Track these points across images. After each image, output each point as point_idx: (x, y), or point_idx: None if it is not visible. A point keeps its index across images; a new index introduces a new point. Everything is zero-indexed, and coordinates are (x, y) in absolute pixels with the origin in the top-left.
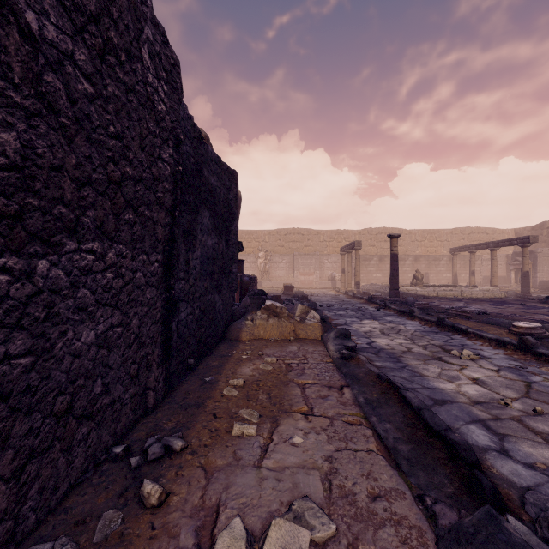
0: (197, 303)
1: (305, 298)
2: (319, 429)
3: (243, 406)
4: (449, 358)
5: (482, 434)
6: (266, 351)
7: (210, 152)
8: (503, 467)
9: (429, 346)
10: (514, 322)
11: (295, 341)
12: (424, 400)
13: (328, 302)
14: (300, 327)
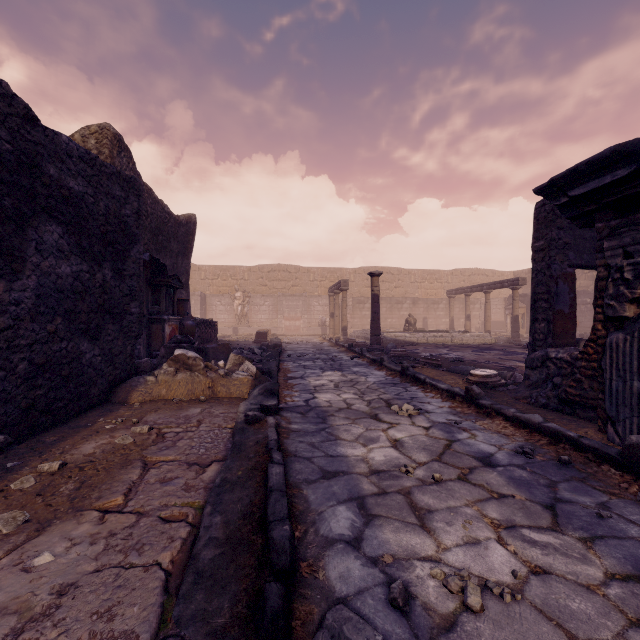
0: (24, 353)
1: (278, 346)
2: (104, 535)
3: (17, 506)
4: (384, 416)
5: (347, 518)
6: (150, 416)
7: (64, 143)
8: (336, 568)
9: (375, 400)
10: (472, 370)
11: (206, 402)
12: (311, 473)
13: (304, 351)
14: (222, 382)
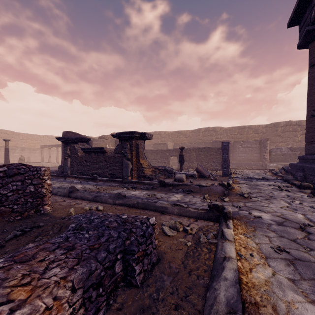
0: None
1: None
2: None
3: None
4: None
5: None
6: None
7: None
8: None
9: None
10: None
11: None
12: None
13: None
14: None
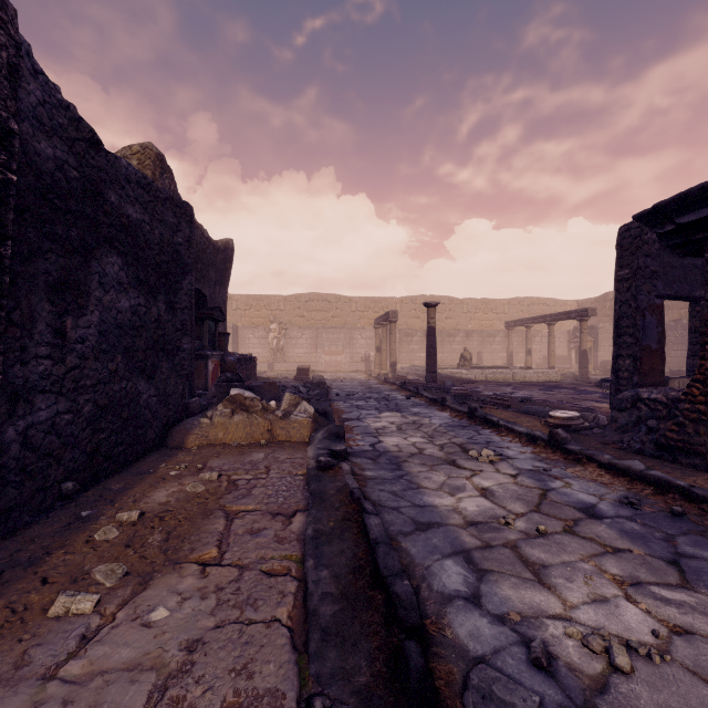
0: (88, 394)
1: (323, 384)
2: (212, 589)
3: (109, 557)
4: (463, 462)
5: (457, 573)
6: (213, 462)
7: (124, 167)
8: (463, 626)
9: (447, 445)
10: (551, 412)
11: (267, 446)
12: (403, 524)
13: (352, 389)
14: (281, 425)
